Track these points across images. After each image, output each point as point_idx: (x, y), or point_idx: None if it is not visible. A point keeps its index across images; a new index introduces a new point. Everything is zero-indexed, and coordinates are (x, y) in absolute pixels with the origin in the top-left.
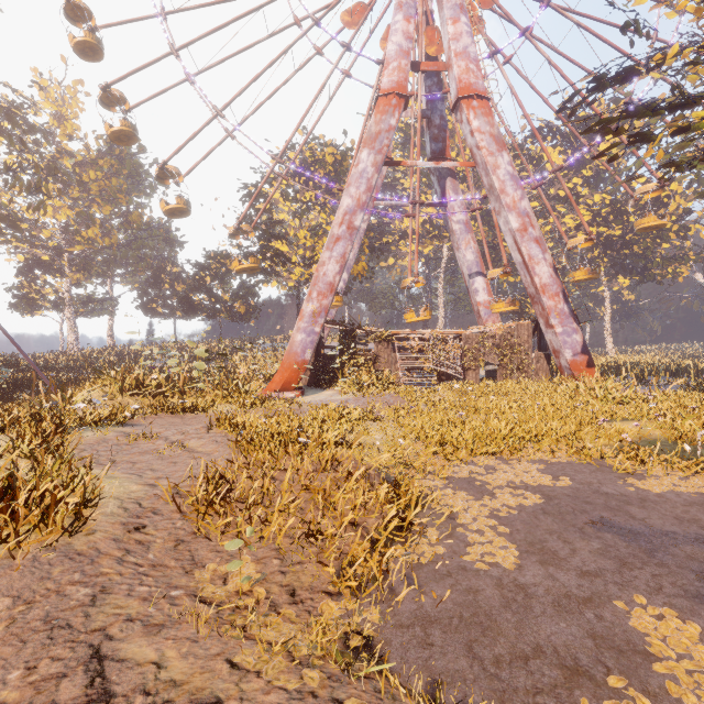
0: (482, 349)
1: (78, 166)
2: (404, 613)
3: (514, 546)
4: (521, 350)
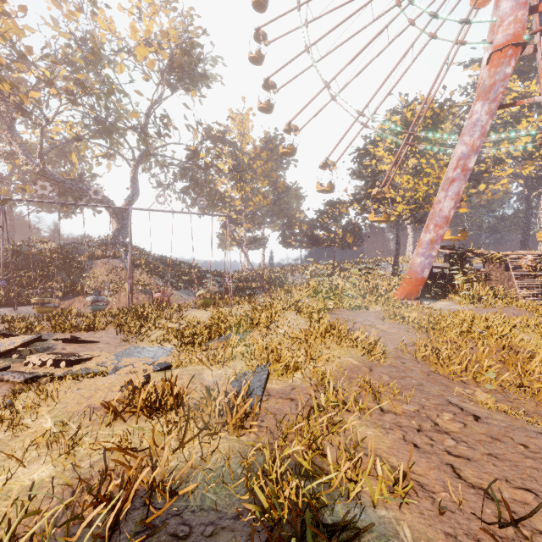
0: None
1: (249, 160)
2: None
3: None
4: None
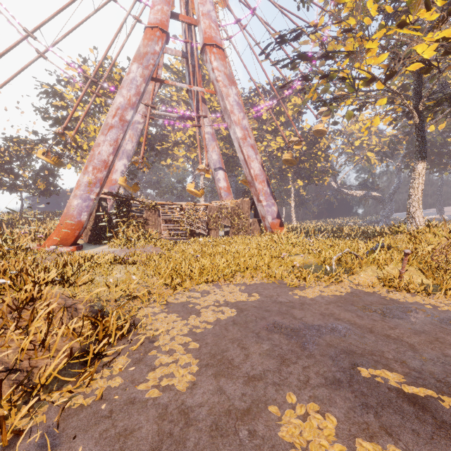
0: (220, 216)
1: None
2: None
3: (197, 361)
4: (244, 217)
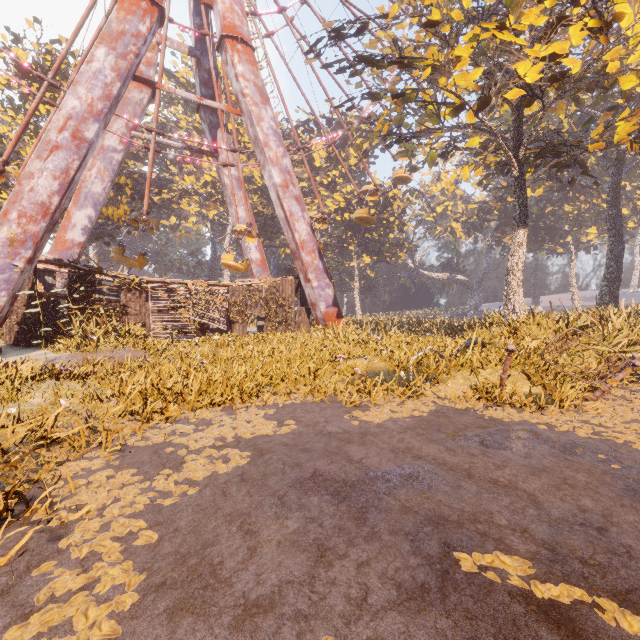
0: (249, 302)
1: None
2: None
3: (140, 579)
4: (286, 304)
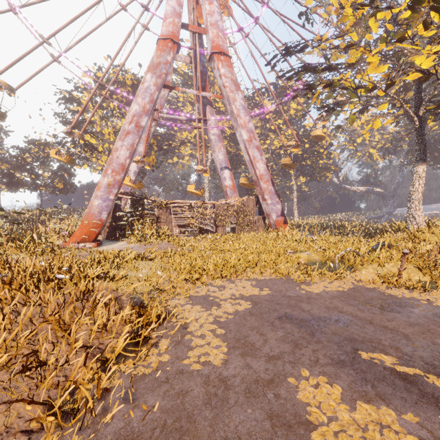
0: (227, 213)
1: None
2: (107, 436)
3: (225, 344)
4: (250, 214)
